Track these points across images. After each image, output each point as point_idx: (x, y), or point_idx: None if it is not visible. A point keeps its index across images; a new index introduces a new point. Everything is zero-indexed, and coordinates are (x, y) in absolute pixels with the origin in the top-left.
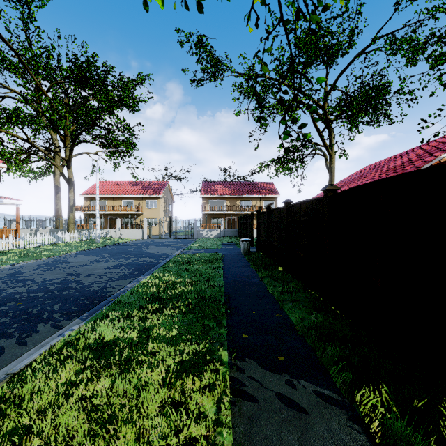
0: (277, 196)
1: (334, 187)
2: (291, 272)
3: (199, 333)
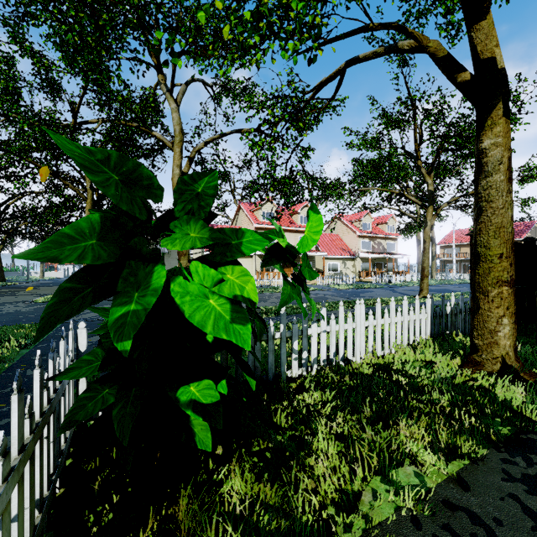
0: None
1: None
2: None
3: None
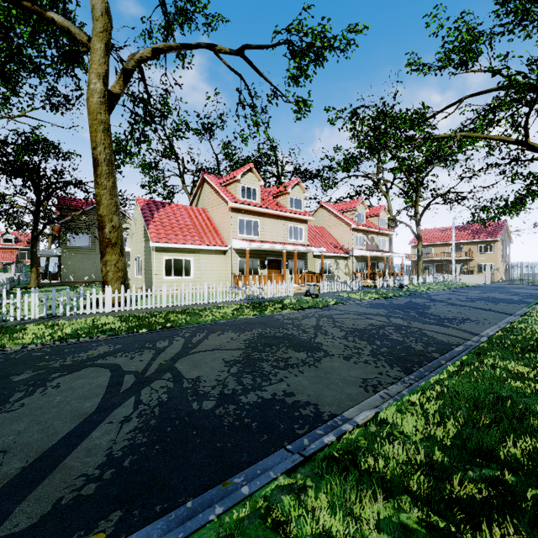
0: None
1: None
2: None
3: None
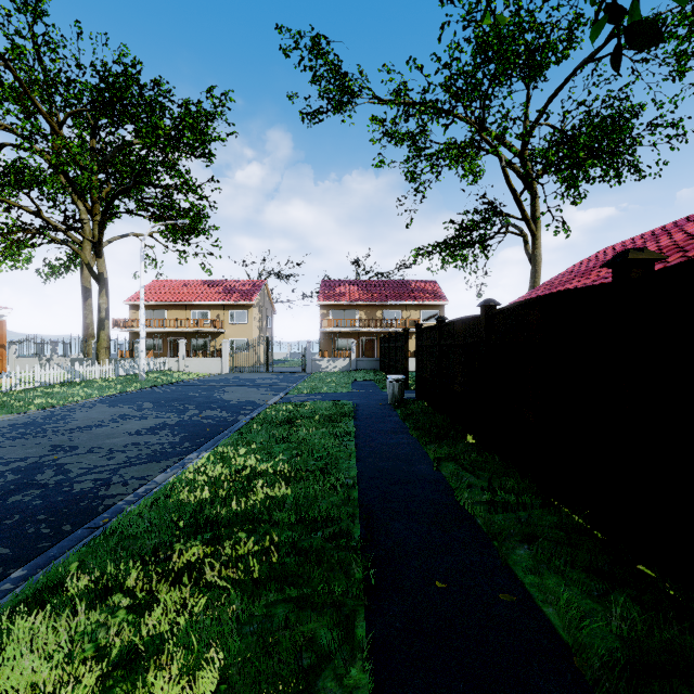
0: (443, 304)
1: (649, 253)
2: (499, 451)
3: None
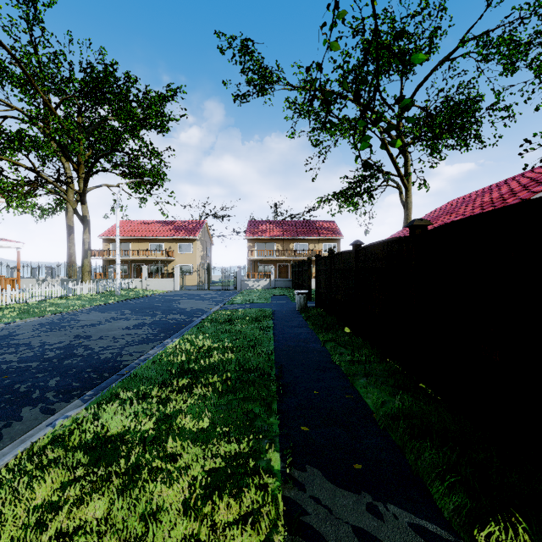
0: (339, 238)
1: (424, 222)
2: (362, 335)
3: (240, 424)
